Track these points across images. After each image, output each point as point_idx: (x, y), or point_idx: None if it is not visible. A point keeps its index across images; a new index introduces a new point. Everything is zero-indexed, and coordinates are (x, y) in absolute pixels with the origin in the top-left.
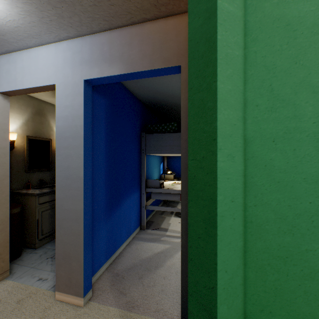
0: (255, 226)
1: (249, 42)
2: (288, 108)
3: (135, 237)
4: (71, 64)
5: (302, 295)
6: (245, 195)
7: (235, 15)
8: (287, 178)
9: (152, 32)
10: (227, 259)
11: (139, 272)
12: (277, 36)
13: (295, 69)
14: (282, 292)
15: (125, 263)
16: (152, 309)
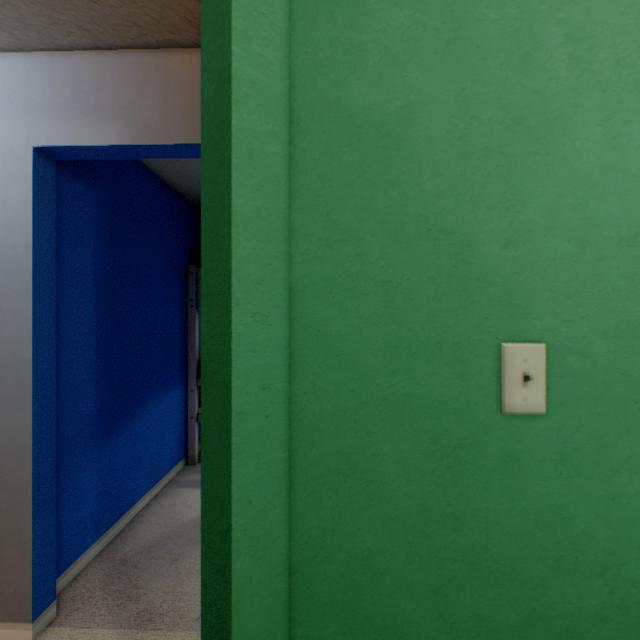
0: (305, 426)
1: (297, 134)
2: (350, 243)
3: (173, 480)
4: (2, 108)
5: (368, 523)
6: (292, 378)
7: (269, 88)
8: (349, 349)
9: (189, 71)
10: (252, 482)
11: (173, 550)
12: (335, 131)
13: (359, 184)
14: (342, 524)
15: (144, 537)
16: (191, 616)
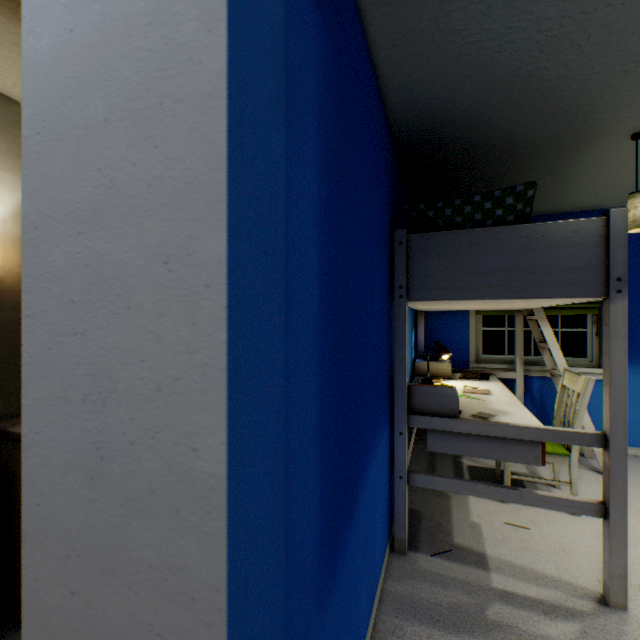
0: None
1: None
2: None
3: (385, 592)
4: None
5: None
6: None
7: None
8: None
9: None
10: None
11: None
12: None
13: None
14: None
15: None
16: None
